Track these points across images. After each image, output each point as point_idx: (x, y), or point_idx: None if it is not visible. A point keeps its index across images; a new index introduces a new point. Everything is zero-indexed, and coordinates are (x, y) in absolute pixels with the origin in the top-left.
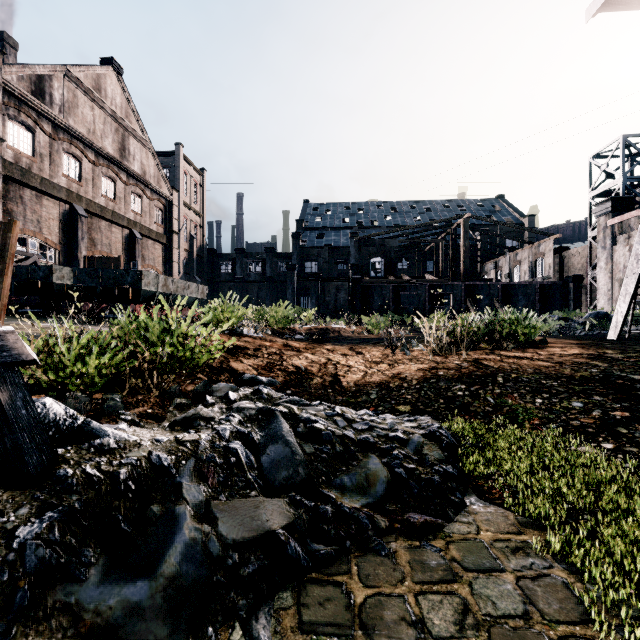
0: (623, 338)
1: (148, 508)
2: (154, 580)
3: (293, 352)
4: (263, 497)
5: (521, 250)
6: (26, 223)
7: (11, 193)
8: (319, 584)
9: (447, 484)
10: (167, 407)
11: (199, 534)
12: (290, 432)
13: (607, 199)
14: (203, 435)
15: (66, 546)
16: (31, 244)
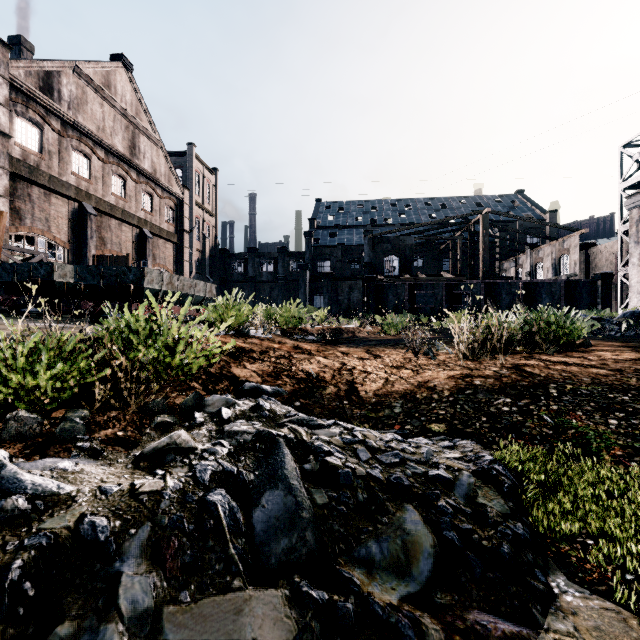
0: None
1: (51, 632)
2: None
3: (304, 355)
4: (250, 590)
5: (543, 247)
6: (34, 221)
7: (19, 191)
8: None
9: (521, 557)
10: (145, 427)
11: None
12: (295, 471)
13: None
14: (171, 481)
15: None
16: (39, 243)
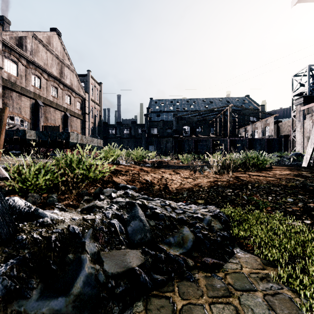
0: (310, 166)
1: (66, 256)
2: (68, 297)
3: (144, 173)
4: (128, 249)
5: (258, 122)
6: (13, 109)
7: (6, 94)
8: (157, 297)
9: (224, 242)
10: (80, 201)
11: (93, 270)
12: (142, 214)
13: (301, 97)
14: (97, 216)
15: (20, 278)
16: (16, 119)
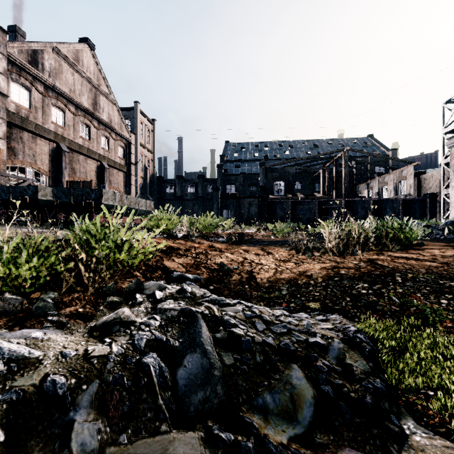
0: None
1: None
2: None
3: (216, 252)
4: (174, 433)
5: (388, 174)
6: (25, 157)
7: (14, 135)
8: None
9: (380, 405)
10: (99, 305)
11: None
12: (209, 339)
13: None
14: (115, 347)
15: None
16: (28, 172)
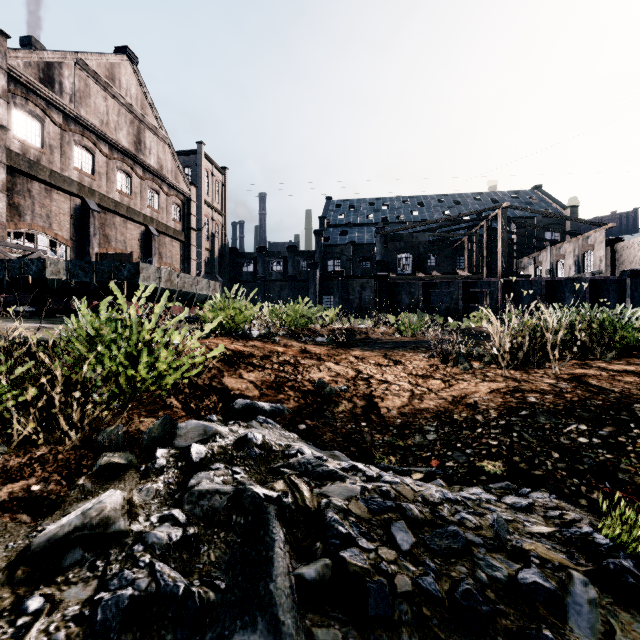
0: None
1: None
2: None
3: (312, 361)
4: None
5: (565, 243)
6: (34, 218)
7: (18, 186)
8: None
9: None
10: (81, 473)
11: None
12: (289, 587)
13: None
14: None
15: None
16: (40, 240)
